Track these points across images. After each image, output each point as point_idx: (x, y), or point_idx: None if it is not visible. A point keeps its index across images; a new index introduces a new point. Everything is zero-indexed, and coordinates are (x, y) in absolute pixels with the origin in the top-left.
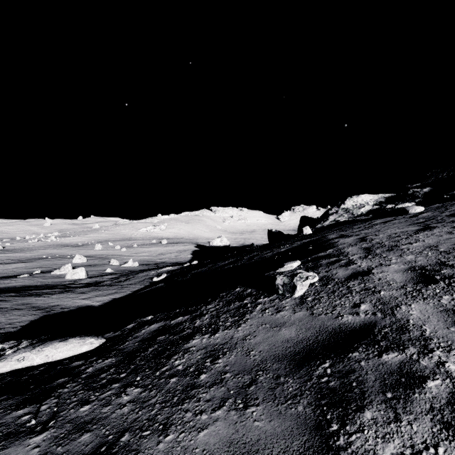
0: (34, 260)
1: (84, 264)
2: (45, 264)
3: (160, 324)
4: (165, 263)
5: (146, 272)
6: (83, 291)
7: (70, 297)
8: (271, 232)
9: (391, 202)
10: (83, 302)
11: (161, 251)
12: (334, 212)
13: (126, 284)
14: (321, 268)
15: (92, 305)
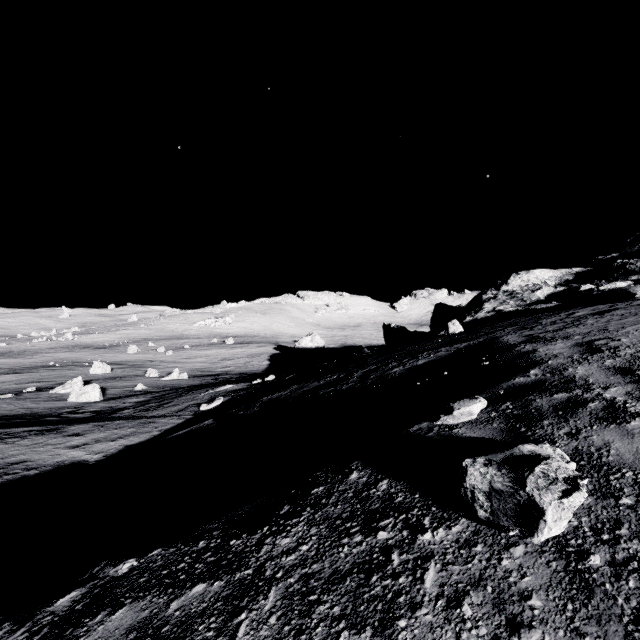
0: (33, 369)
1: (106, 375)
2: (48, 376)
3: (137, 613)
4: (228, 374)
5: (192, 393)
6: (78, 430)
7: (51, 443)
8: (388, 328)
9: (586, 281)
10: (70, 454)
11: (224, 355)
12: (491, 298)
13: (156, 414)
14: (548, 422)
15: (85, 460)
